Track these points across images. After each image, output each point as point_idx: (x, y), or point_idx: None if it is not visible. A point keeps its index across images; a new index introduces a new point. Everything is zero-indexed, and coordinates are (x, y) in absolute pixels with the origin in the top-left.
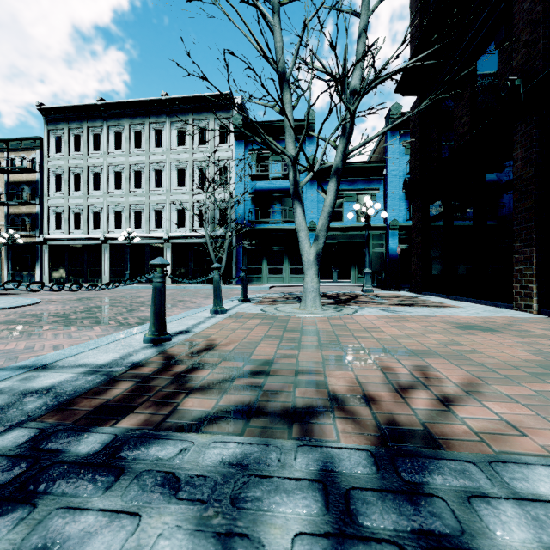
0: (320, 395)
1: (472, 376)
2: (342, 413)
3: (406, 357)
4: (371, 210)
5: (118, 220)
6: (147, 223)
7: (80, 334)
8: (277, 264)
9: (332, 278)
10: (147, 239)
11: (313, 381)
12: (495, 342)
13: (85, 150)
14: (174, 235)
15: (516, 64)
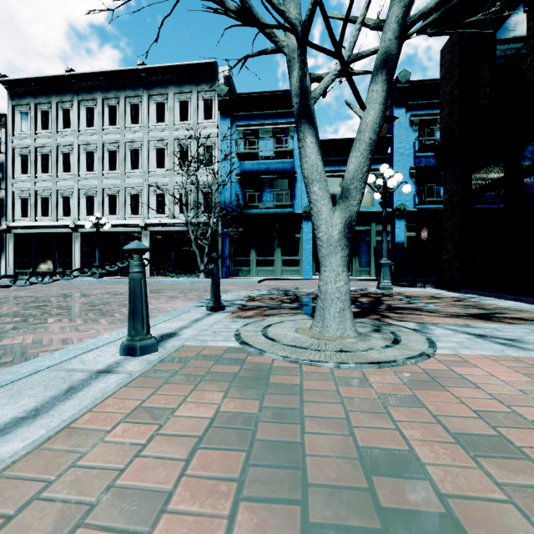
0: None
1: None
2: None
3: None
4: (393, 180)
5: (90, 205)
6: (122, 208)
7: None
8: (267, 254)
9: None
10: (122, 226)
11: None
12: None
13: (53, 128)
14: (151, 222)
15: None
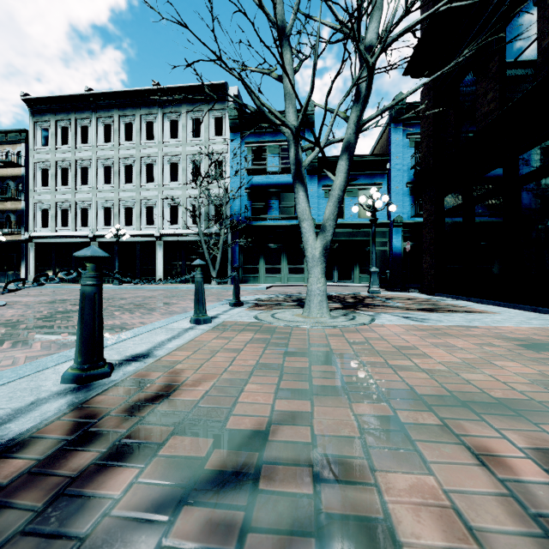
0: None
1: None
2: None
3: (501, 418)
4: (379, 202)
5: (107, 217)
6: (138, 219)
7: (5, 355)
8: (274, 263)
9: (332, 278)
10: (138, 236)
11: (354, 508)
12: None
13: (73, 143)
14: (166, 232)
15: None
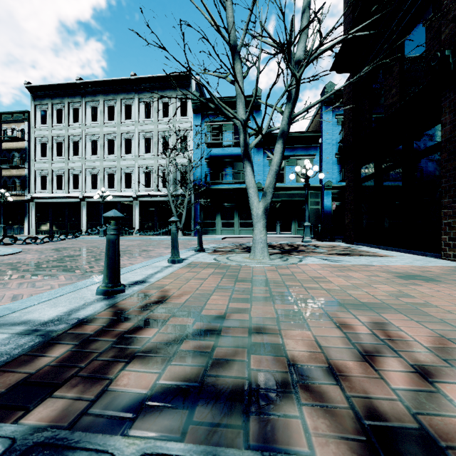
0: (279, 365)
1: (438, 336)
2: (308, 395)
3: (361, 311)
4: (310, 171)
5: (94, 181)
6: (118, 183)
7: (44, 283)
8: (229, 218)
9: (275, 231)
10: (118, 197)
11: (268, 342)
12: (442, 293)
13: (66, 122)
14: (141, 194)
15: (445, 37)
